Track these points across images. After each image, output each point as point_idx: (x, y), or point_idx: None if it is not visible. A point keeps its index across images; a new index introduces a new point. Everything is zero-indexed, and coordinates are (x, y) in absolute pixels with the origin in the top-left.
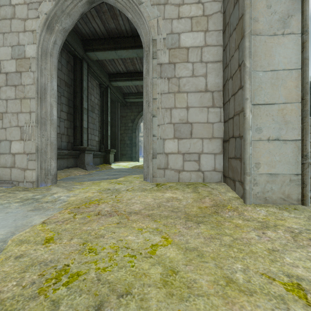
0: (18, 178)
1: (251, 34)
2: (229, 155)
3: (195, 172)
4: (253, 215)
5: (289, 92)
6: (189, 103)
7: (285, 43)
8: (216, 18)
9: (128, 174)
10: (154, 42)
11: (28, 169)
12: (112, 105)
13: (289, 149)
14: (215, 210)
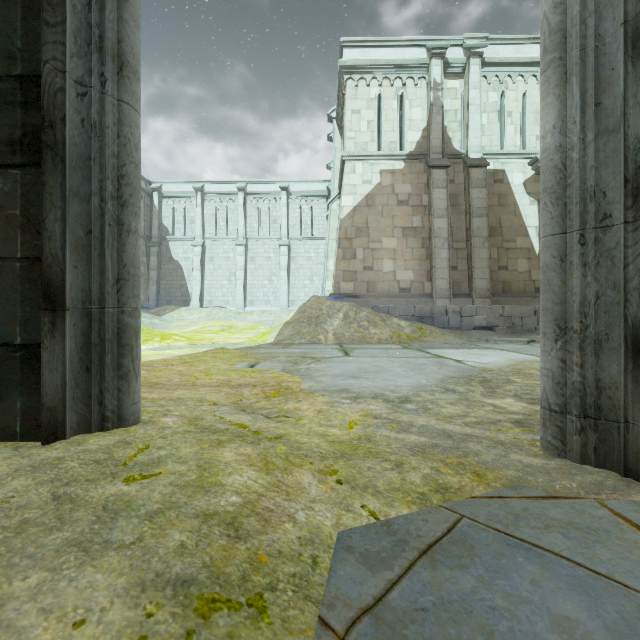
0: None
1: None
2: None
3: None
4: None
5: None
6: None
7: None
8: None
9: None
10: None
11: None
12: None
13: None
14: None
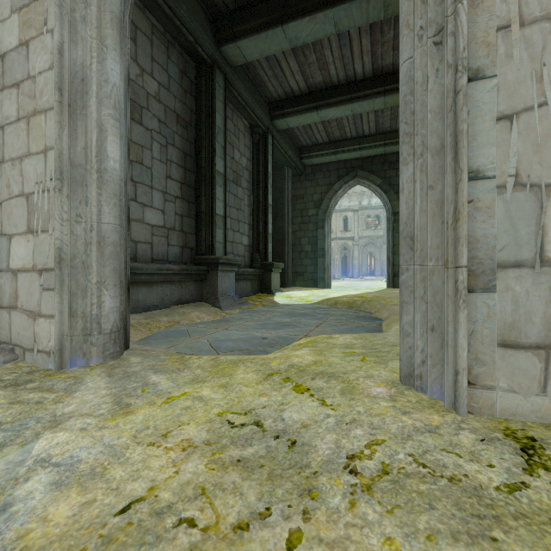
0: (23, 339)
1: None
2: None
3: None
4: None
5: None
6: None
7: None
8: None
9: (316, 326)
10: None
11: (42, 316)
12: (277, 175)
13: None
14: None
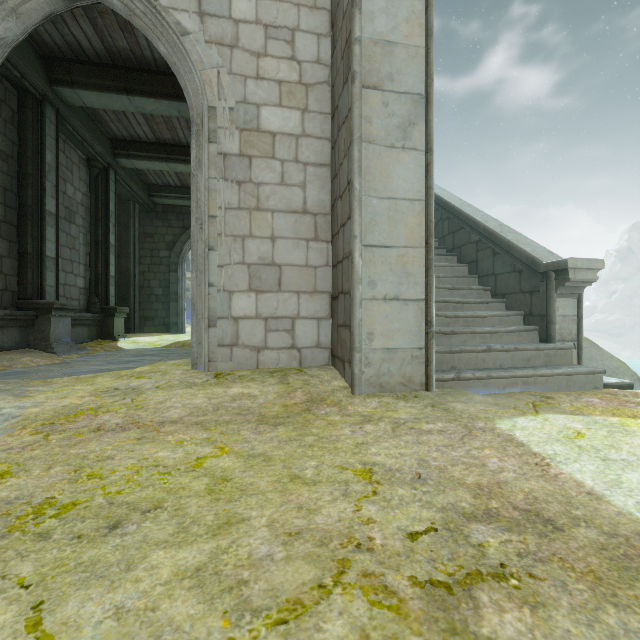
0: None
1: (363, 140)
2: (338, 321)
3: (286, 351)
4: (359, 408)
5: (411, 231)
6: (277, 230)
7: (405, 161)
8: (322, 93)
9: (159, 360)
10: (212, 111)
11: None
12: (121, 208)
13: (411, 313)
14: (308, 406)
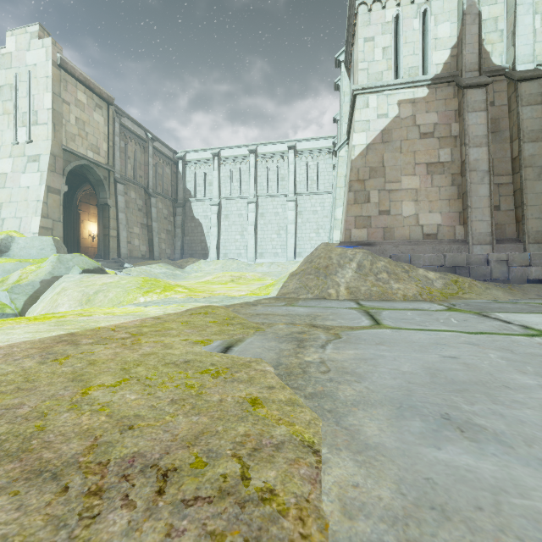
0: None
1: None
2: None
3: None
4: None
5: None
6: None
7: None
8: None
9: None
10: None
11: None
12: None
13: None
14: None
